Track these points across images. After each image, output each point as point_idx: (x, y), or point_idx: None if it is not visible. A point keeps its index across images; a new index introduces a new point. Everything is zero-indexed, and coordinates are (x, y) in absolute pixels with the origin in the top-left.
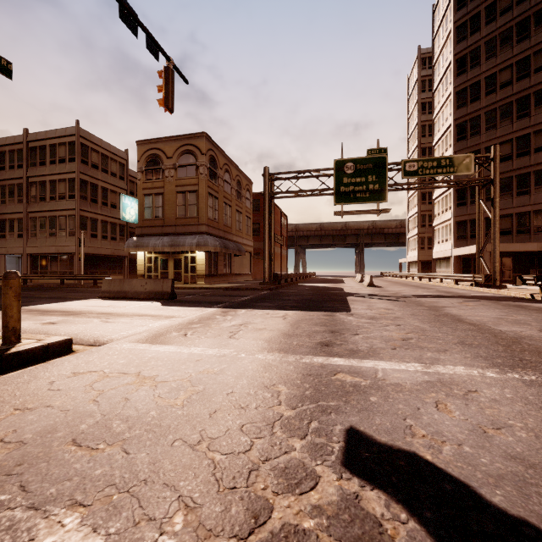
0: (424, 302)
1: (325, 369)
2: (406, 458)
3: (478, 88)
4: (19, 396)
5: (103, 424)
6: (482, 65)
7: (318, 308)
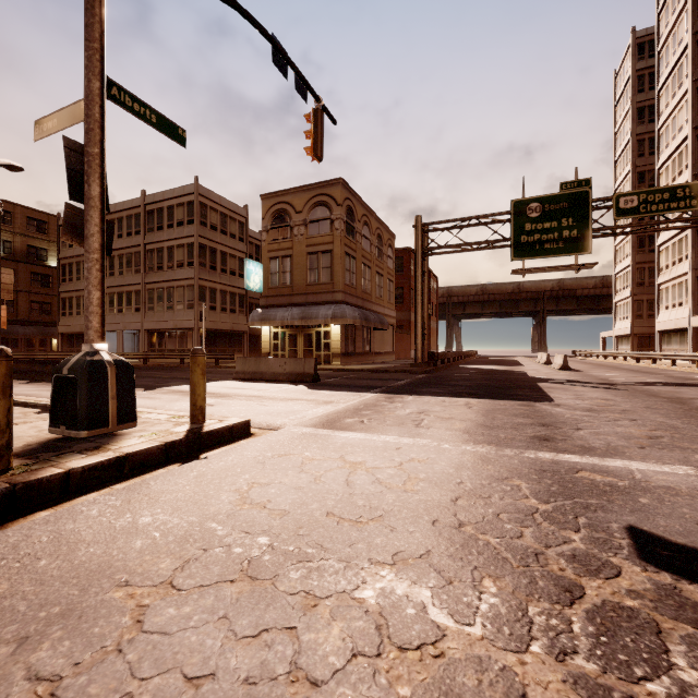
0: (658, 392)
1: (561, 466)
2: None
3: None
4: (244, 472)
5: (348, 502)
6: None
7: (505, 396)
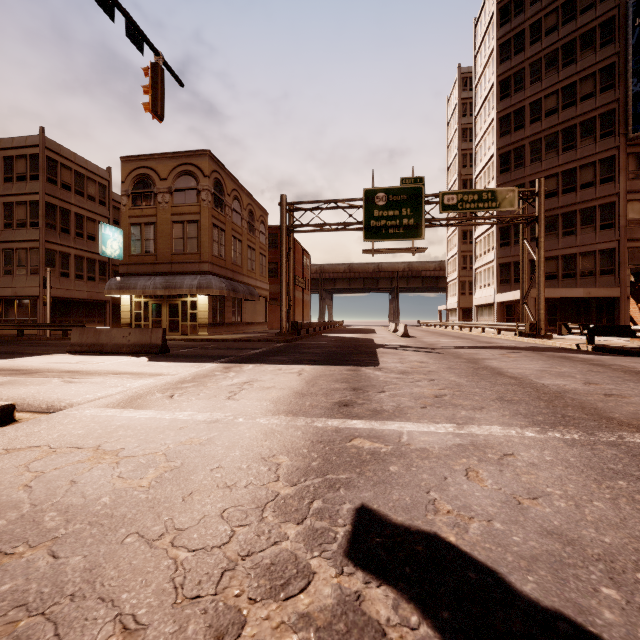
0: (463, 354)
1: (340, 434)
2: (425, 541)
3: (522, 115)
4: None
5: (31, 518)
6: (526, 89)
7: (341, 362)
